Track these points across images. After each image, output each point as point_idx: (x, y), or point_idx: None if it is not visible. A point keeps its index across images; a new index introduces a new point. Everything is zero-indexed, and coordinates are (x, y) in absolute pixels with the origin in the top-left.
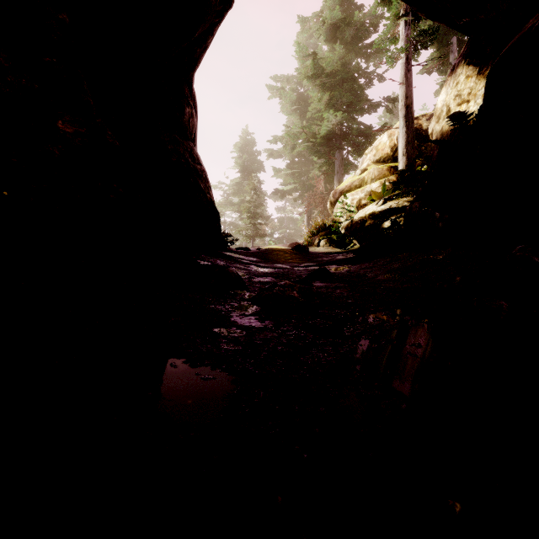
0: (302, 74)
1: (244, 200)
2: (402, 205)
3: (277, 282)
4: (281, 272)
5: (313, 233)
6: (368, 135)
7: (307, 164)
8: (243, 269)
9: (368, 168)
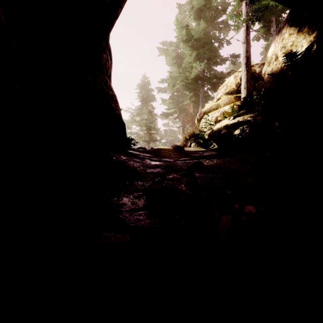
0: (179, 39)
1: (143, 119)
2: (247, 120)
3: (166, 176)
4: (167, 164)
5: (187, 139)
6: (220, 77)
7: (182, 96)
8: (140, 163)
9: (221, 98)
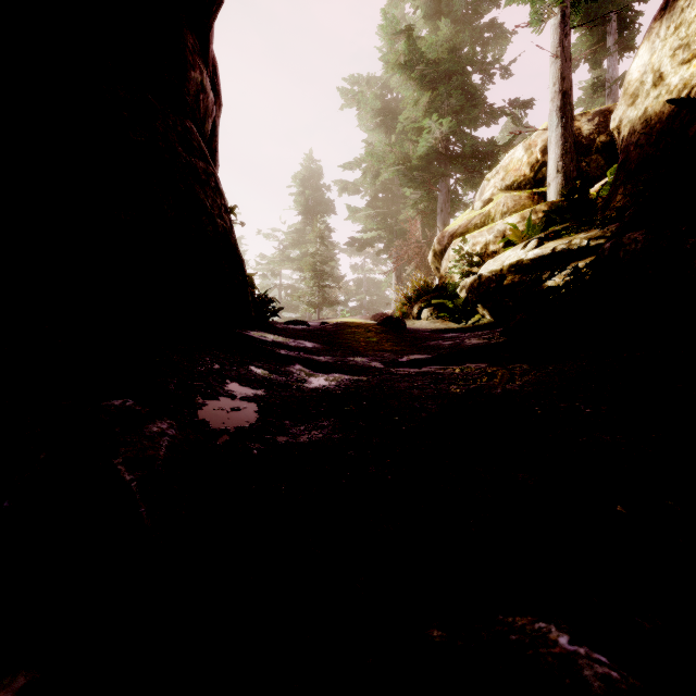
0: (391, 64)
1: (307, 254)
2: (581, 246)
3: None
4: (365, 388)
5: (410, 299)
6: (487, 154)
7: (396, 202)
8: (260, 387)
9: (494, 199)
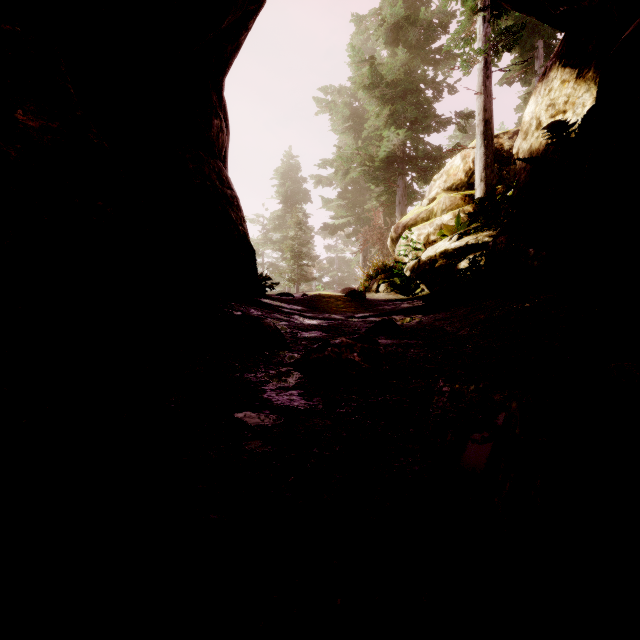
0: (357, 84)
1: (287, 237)
2: (483, 241)
3: (330, 340)
4: (333, 324)
5: (371, 276)
6: (436, 157)
7: (363, 193)
8: (284, 321)
9: (437, 197)
